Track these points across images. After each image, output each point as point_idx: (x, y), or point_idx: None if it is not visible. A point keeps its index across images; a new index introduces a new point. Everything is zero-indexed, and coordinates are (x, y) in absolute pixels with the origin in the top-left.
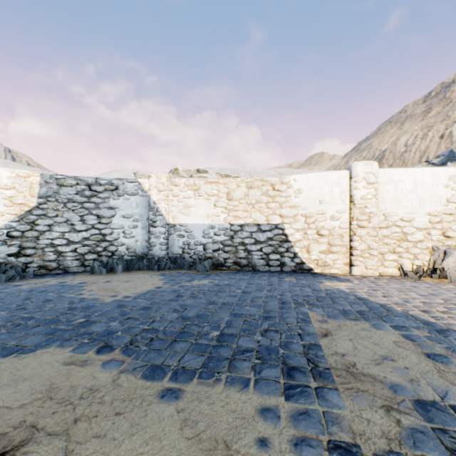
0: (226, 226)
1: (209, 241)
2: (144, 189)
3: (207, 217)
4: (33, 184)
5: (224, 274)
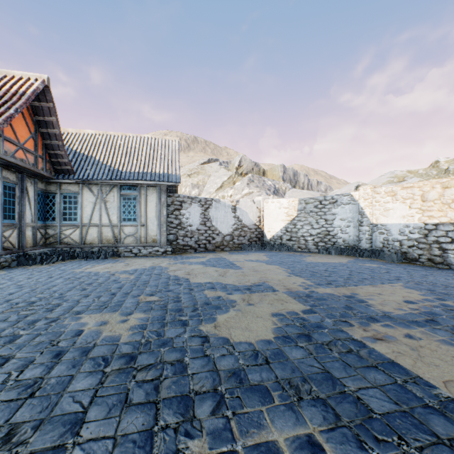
0: (419, 225)
1: (404, 238)
2: (355, 199)
3: (402, 218)
4: (295, 205)
5: (403, 265)
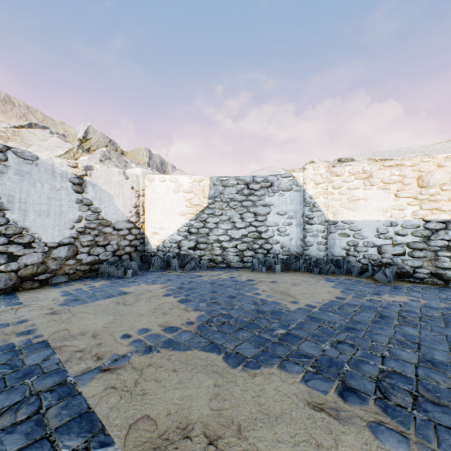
0: (415, 222)
1: (387, 242)
2: (299, 184)
3: (383, 212)
4: (205, 187)
5: (422, 290)
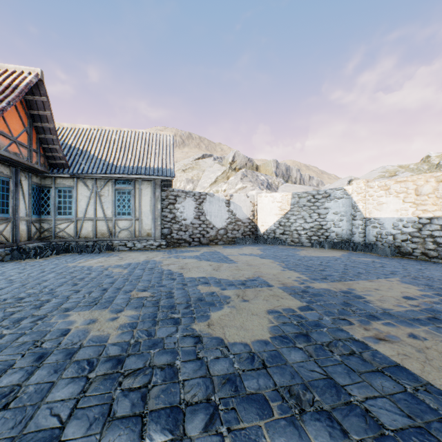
0: (413, 219)
1: (398, 232)
2: (348, 193)
3: (396, 212)
4: (288, 199)
5: (397, 259)
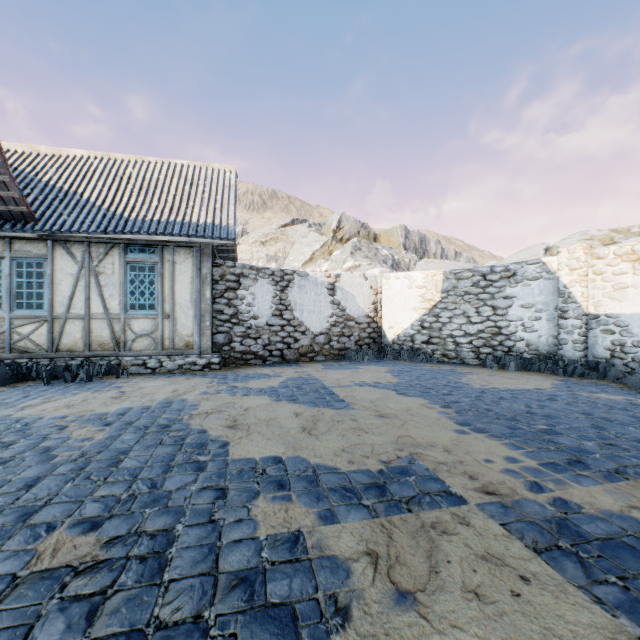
0: None
1: None
2: (550, 270)
3: None
4: (437, 282)
5: None
